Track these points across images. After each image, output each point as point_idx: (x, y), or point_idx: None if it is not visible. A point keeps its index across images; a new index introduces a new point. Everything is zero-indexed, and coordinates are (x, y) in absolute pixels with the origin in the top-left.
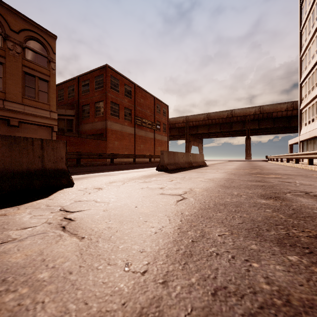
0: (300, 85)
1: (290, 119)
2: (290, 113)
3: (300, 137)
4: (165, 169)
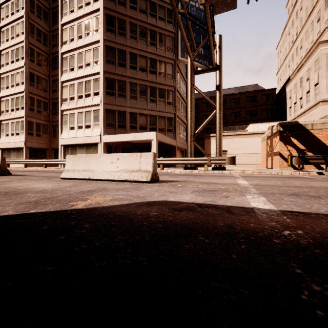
0: (0, 99)
1: None
2: None
3: (1, 145)
4: (7, 173)
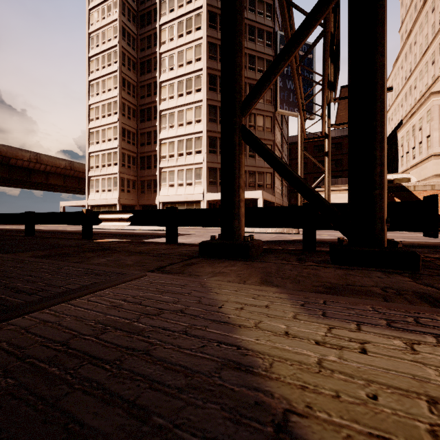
0: (89, 154)
1: (31, 173)
2: (33, 165)
3: (90, 202)
4: None
